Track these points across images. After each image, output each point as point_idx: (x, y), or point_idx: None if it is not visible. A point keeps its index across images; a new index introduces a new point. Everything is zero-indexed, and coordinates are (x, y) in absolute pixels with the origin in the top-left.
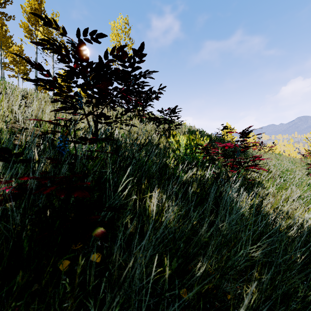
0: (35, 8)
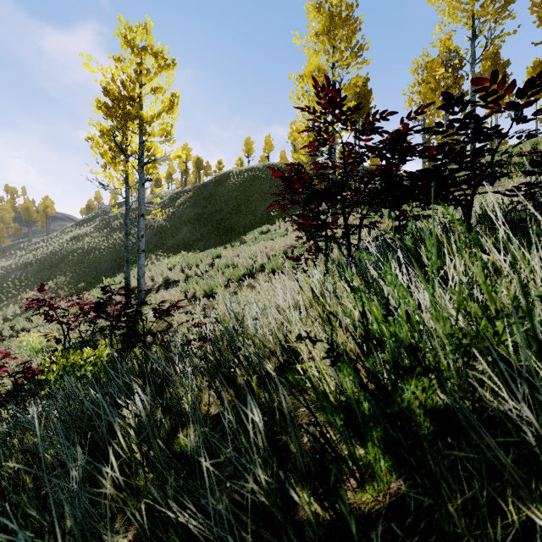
0: None
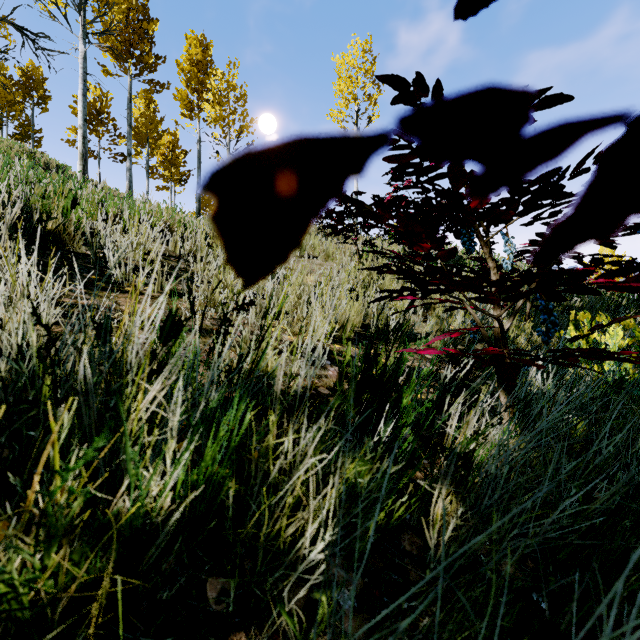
0: (198, 61)
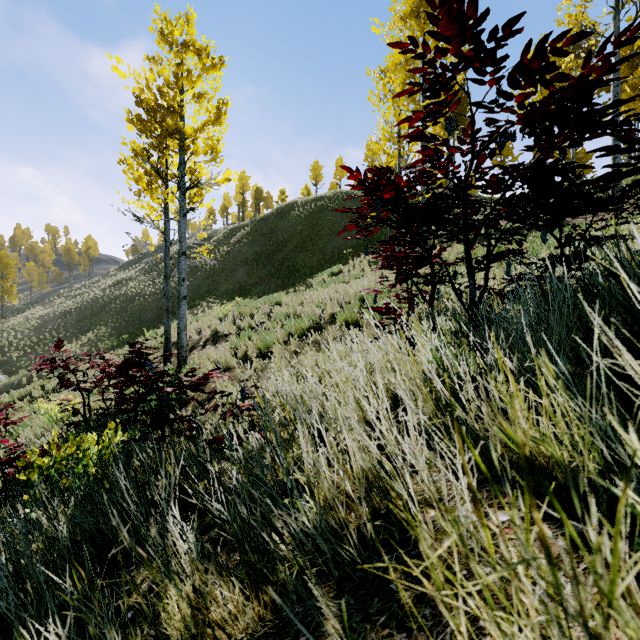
0: None
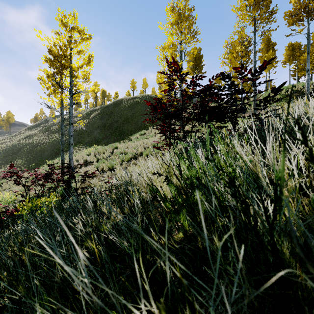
0: None
